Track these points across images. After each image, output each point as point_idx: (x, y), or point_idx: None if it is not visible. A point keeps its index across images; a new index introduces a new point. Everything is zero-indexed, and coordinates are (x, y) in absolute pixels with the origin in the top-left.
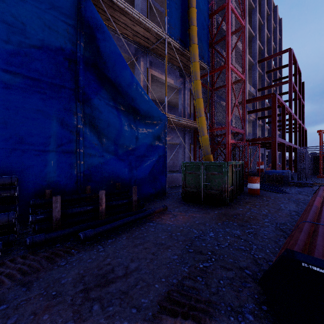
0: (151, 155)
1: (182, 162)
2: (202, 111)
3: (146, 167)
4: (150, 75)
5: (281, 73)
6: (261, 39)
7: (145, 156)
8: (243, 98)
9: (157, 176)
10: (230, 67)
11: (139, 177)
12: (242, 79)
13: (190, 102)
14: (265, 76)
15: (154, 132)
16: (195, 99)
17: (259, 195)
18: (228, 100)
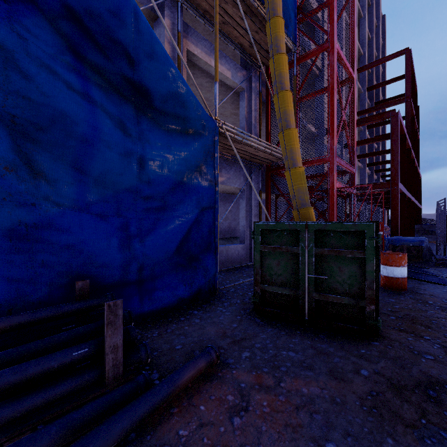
0: (181, 206)
1: (254, 223)
2: (292, 117)
3: (169, 234)
4: (184, 52)
5: (384, 94)
6: (361, 39)
7: (165, 208)
8: (351, 112)
9: (196, 254)
10: (335, 47)
11: (150, 261)
12: (350, 77)
13: (260, 115)
14: (365, 94)
15: (189, 154)
16: (277, 92)
17: (409, 291)
18: (331, 109)
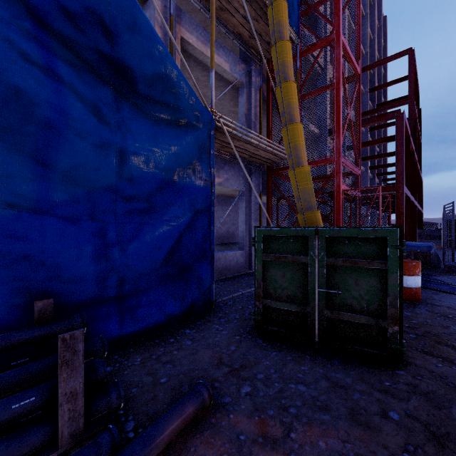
0: (171, 208)
1: (256, 229)
2: (296, 111)
3: (156, 241)
4: (178, 39)
5: (386, 96)
6: (363, 38)
7: (152, 210)
8: (357, 110)
9: (188, 264)
10: (341, 39)
11: (133, 272)
12: (355, 73)
13: (261, 112)
14: (367, 95)
15: (180, 149)
16: (280, 83)
17: (424, 303)
18: (337, 105)
